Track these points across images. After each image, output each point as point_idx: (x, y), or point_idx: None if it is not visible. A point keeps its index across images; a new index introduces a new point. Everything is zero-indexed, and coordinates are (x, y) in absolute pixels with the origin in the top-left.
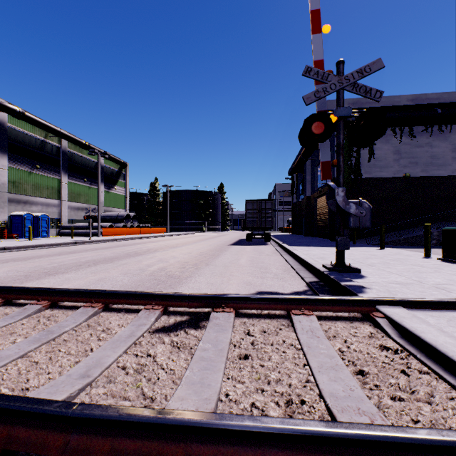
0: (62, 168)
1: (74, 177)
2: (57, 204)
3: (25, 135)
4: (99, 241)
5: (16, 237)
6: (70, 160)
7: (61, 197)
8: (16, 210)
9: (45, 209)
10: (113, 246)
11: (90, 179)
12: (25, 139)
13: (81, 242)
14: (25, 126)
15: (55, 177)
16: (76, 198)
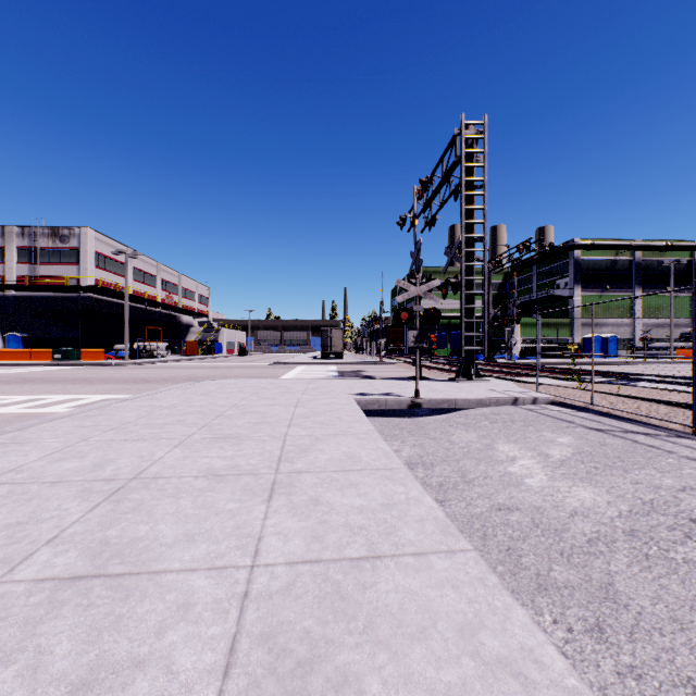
0: (634, 282)
1: (650, 288)
2: (628, 323)
3: (595, 261)
4: (654, 363)
5: (584, 357)
6: (646, 270)
7: (633, 315)
8: (587, 333)
9: (614, 330)
10: (655, 367)
11: (676, 285)
12: (595, 265)
13: (632, 362)
14: (595, 253)
15: (626, 294)
16: (654, 313)
